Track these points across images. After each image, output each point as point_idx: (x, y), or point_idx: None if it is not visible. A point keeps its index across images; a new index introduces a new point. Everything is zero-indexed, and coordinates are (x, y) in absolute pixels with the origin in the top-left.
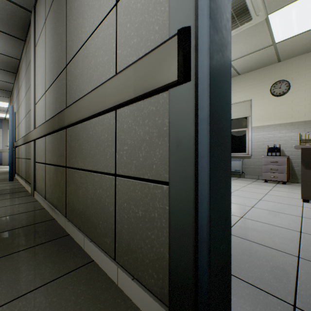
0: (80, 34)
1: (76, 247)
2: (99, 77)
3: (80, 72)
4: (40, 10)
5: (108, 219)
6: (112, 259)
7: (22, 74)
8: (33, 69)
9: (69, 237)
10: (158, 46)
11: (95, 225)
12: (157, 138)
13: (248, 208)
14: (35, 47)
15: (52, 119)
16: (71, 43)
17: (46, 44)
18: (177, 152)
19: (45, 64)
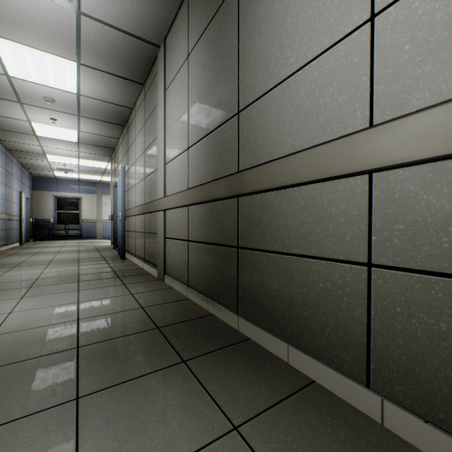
0: (273, 68)
1: (273, 357)
2: (324, 126)
3: (273, 119)
4: (175, 44)
5: (347, 327)
6: (362, 385)
7: (136, 126)
8: (163, 120)
9: (253, 343)
10: None
11: (314, 332)
12: None
13: None
14: (165, 91)
15: (210, 184)
16: (249, 81)
17: (190, 86)
18: None
19: (188, 112)
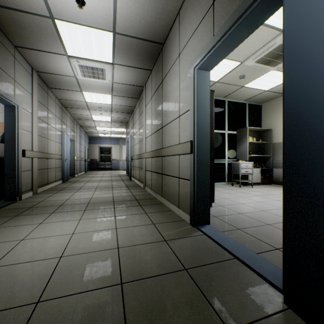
0: (167, 118)
1: (166, 207)
2: (174, 140)
3: (167, 134)
4: (148, 89)
5: (177, 194)
6: (178, 208)
7: (136, 116)
8: (145, 119)
9: (163, 204)
10: (187, 142)
11: (173, 197)
12: (188, 166)
13: (278, 208)
14: (145, 107)
15: (155, 151)
16: (164, 118)
17: (152, 110)
18: (191, 172)
19: (151, 120)
